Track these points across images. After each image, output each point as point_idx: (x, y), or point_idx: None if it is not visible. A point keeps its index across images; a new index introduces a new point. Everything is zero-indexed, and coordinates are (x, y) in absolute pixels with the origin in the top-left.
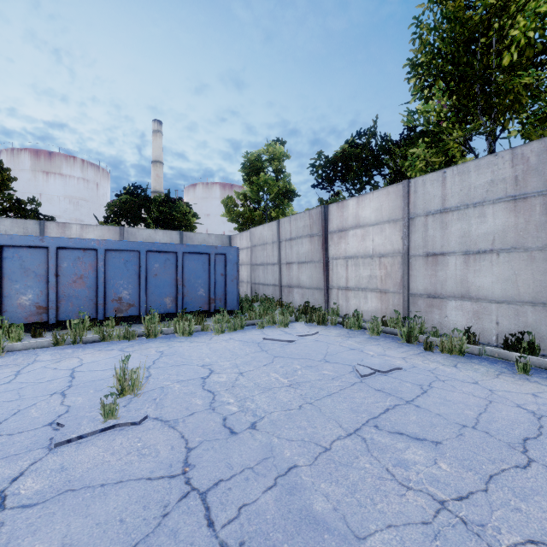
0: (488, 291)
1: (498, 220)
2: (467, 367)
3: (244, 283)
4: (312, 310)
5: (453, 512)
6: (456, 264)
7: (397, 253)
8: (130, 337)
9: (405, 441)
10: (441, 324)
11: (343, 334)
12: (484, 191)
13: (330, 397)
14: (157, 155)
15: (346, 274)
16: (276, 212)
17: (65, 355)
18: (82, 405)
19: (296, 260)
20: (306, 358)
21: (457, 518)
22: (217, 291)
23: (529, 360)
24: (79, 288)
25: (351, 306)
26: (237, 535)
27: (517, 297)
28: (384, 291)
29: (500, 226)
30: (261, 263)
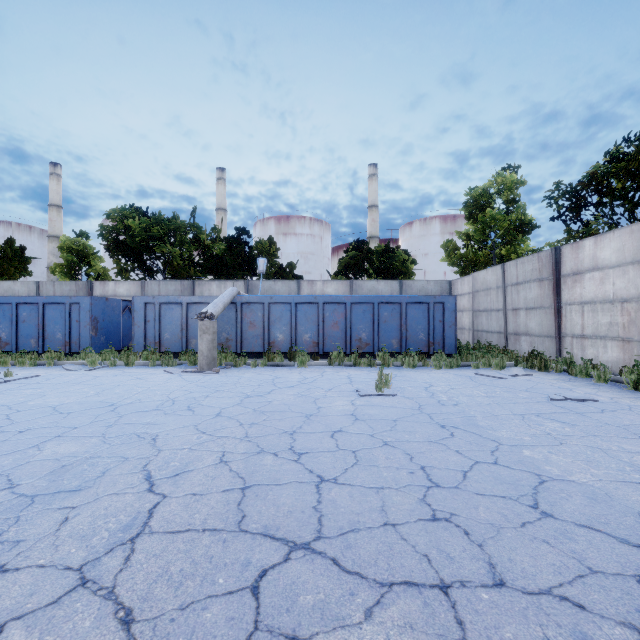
0: None
1: None
2: None
3: (465, 330)
4: (534, 357)
5: (552, 435)
6: None
7: None
8: (372, 365)
9: (551, 421)
10: None
11: (562, 379)
12: None
13: (513, 403)
14: (373, 199)
15: (581, 321)
16: (506, 250)
17: (338, 370)
18: (363, 388)
19: (523, 306)
20: (508, 387)
21: (552, 436)
22: (436, 335)
23: None
24: (335, 330)
25: (587, 356)
26: (442, 421)
27: None
28: (626, 339)
29: None
30: (484, 309)
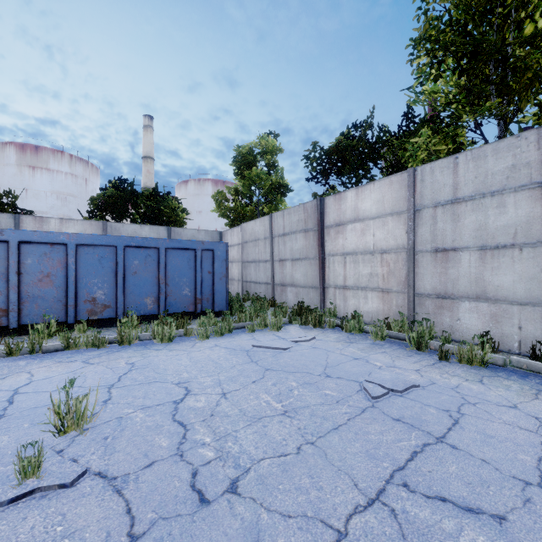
0: (509, 291)
1: (521, 210)
2: (496, 384)
3: (234, 281)
4: (307, 311)
5: None
6: (470, 261)
7: (401, 249)
8: (99, 344)
9: (453, 516)
10: (452, 327)
11: (343, 339)
12: (503, 178)
13: (337, 433)
14: (148, 150)
15: (344, 272)
16: (268, 207)
17: (14, 370)
18: (3, 450)
19: (289, 256)
20: (303, 372)
21: None
22: (204, 290)
23: None
24: (45, 288)
25: (350, 306)
26: None
27: None
28: (386, 290)
29: (523, 217)
30: (253, 260)
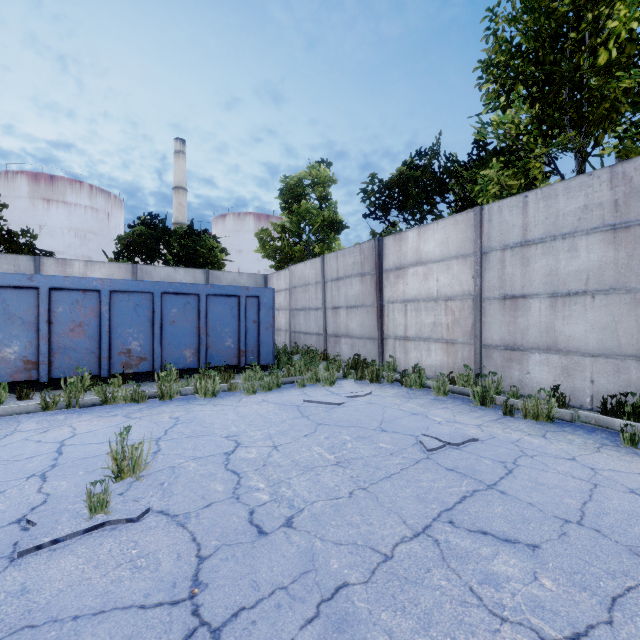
0: (580, 341)
1: (593, 254)
2: (559, 438)
3: (281, 331)
4: (364, 365)
5: None
6: (541, 309)
7: (467, 295)
8: (139, 399)
9: (491, 544)
10: (522, 382)
11: (402, 395)
12: (575, 219)
13: (389, 480)
14: (180, 180)
15: (405, 321)
16: (320, 247)
17: (54, 423)
18: (65, 493)
19: (344, 304)
20: (357, 426)
21: None
22: (248, 341)
23: (637, 429)
24: (77, 338)
25: (411, 359)
26: None
27: (617, 349)
28: (451, 341)
29: (596, 261)
30: (303, 308)
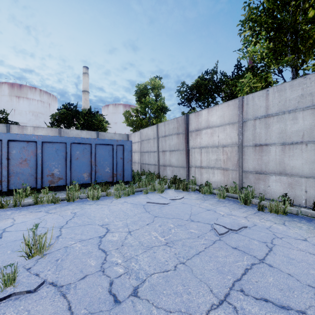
0: (299, 169)
1: (307, 121)
2: (293, 225)
3: (136, 163)
4: (179, 181)
5: None
6: (276, 151)
7: (234, 144)
8: (55, 201)
9: (273, 311)
10: (265, 191)
11: (200, 198)
12: (296, 102)
13: (198, 256)
14: (85, 87)
15: (200, 158)
16: (156, 120)
17: (4, 217)
18: None
19: (168, 149)
20: (177, 218)
21: None
22: (118, 168)
23: None
24: (23, 167)
25: (204, 178)
26: None
27: None
28: (225, 169)
29: (308, 125)
30: (147, 151)
